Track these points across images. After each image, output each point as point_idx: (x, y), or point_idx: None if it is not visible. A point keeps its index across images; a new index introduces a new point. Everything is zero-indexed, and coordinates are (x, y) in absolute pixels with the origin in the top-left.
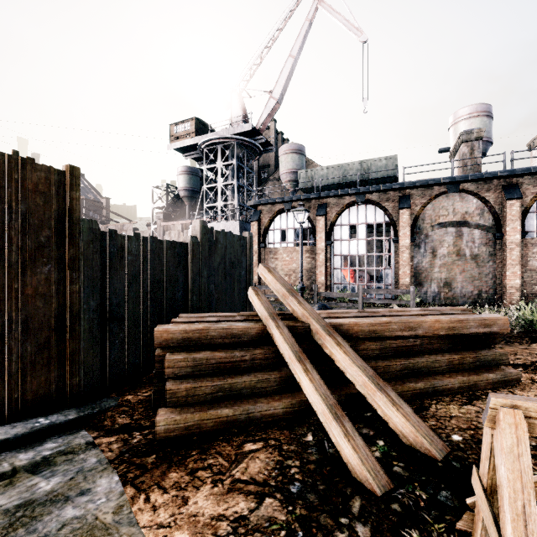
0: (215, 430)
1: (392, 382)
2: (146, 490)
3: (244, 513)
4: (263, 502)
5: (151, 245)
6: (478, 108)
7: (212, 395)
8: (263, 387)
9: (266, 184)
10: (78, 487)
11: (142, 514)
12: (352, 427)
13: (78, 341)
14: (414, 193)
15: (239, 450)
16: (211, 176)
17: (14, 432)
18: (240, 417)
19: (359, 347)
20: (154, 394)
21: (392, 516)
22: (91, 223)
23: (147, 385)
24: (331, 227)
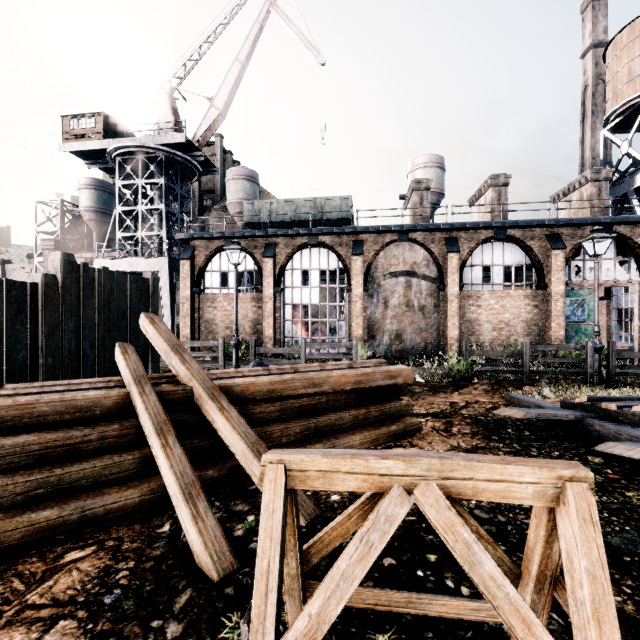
0: (26, 543)
1: (290, 446)
2: None
3: None
4: (54, 627)
5: None
6: (433, 159)
7: (27, 495)
8: (113, 473)
9: (210, 213)
10: None
11: None
12: (207, 506)
13: None
14: (367, 239)
15: (54, 563)
16: (127, 196)
17: None
18: (70, 518)
19: (254, 410)
20: None
21: (219, 602)
22: None
23: None
24: (280, 272)
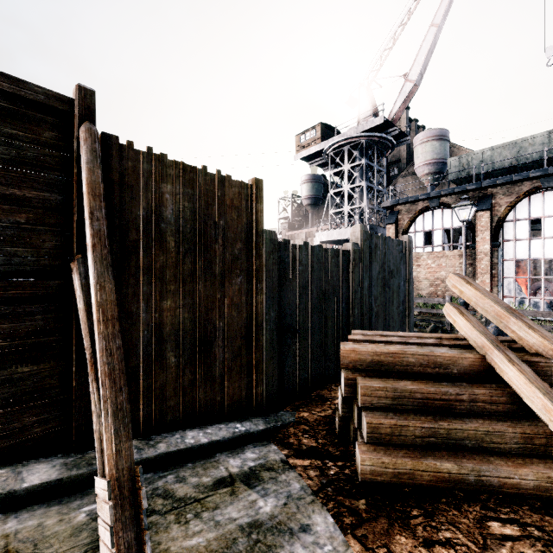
0: (432, 487)
1: None
2: (375, 551)
3: None
4: None
5: (317, 254)
6: None
7: (423, 439)
8: (494, 441)
9: (396, 181)
10: (295, 518)
11: None
12: None
13: (261, 351)
14: None
15: (483, 529)
16: (337, 181)
17: (222, 435)
18: (467, 478)
19: None
20: (340, 420)
21: None
22: (271, 234)
23: (318, 403)
24: (498, 224)
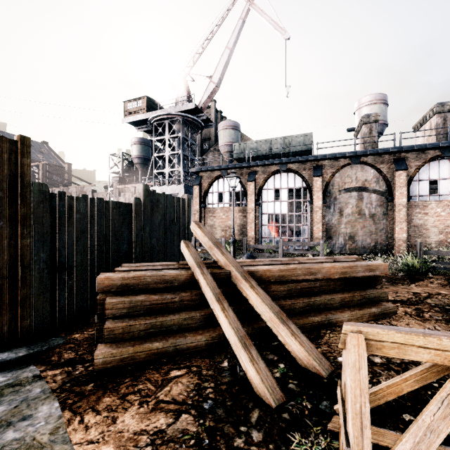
0: (147, 361)
1: (296, 316)
2: (81, 413)
3: (163, 428)
4: (180, 417)
5: (98, 205)
6: (377, 97)
7: (145, 331)
8: (189, 323)
9: (207, 154)
10: (21, 413)
11: (75, 433)
12: (257, 354)
13: (29, 288)
14: (325, 164)
15: (166, 376)
16: (159, 146)
17: None
18: (168, 349)
19: (270, 289)
20: (97, 332)
21: (281, 423)
22: (41, 186)
23: (93, 325)
24: (259, 191)
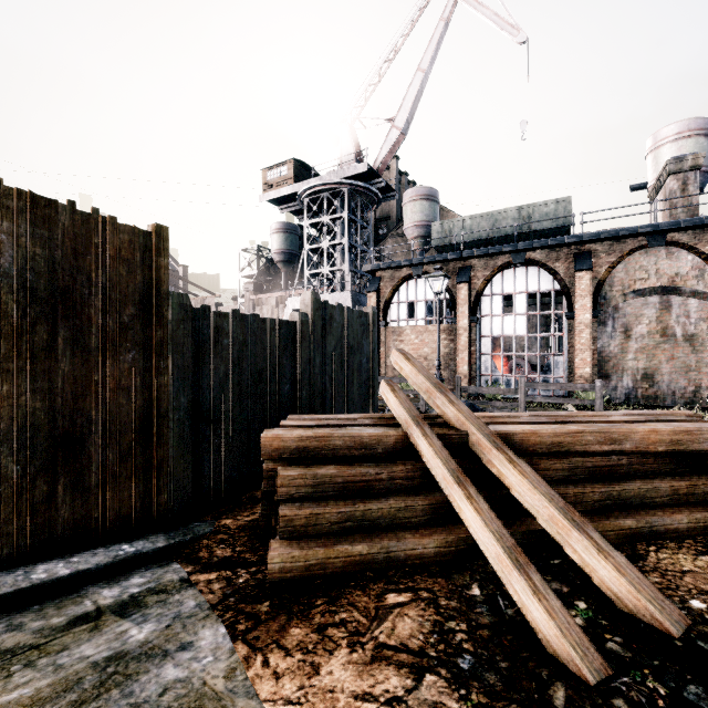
0: (344, 573)
1: (587, 516)
2: (263, 649)
3: (399, 694)
4: (423, 679)
5: (252, 325)
6: (691, 125)
7: (339, 525)
8: (406, 516)
9: (385, 242)
10: (177, 638)
11: (261, 683)
12: (543, 581)
13: (166, 447)
14: (597, 249)
15: (379, 602)
16: (314, 234)
17: (96, 561)
18: (377, 557)
19: (538, 466)
20: (261, 520)
21: None
22: (181, 298)
23: (248, 507)
24: (476, 298)
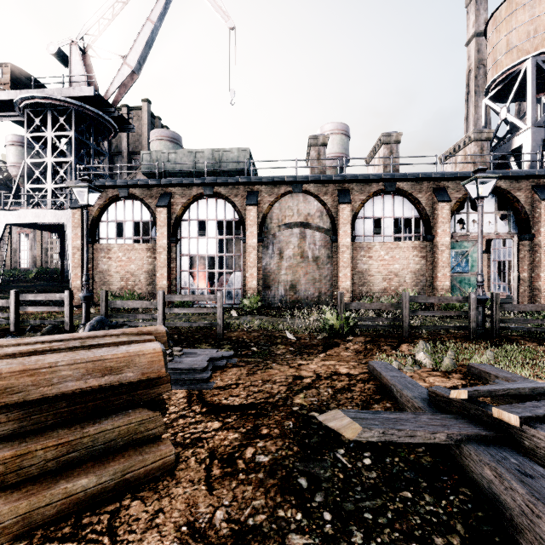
0: None
1: None
2: None
3: None
4: None
5: None
6: (339, 126)
7: None
8: None
9: (137, 173)
10: None
11: None
12: None
13: None
14: (262, 190)
15: None
16: (36, 148)
17: None
18: None
19: None
20: None
21: None
22: None
23: None
24: (176, 222)
